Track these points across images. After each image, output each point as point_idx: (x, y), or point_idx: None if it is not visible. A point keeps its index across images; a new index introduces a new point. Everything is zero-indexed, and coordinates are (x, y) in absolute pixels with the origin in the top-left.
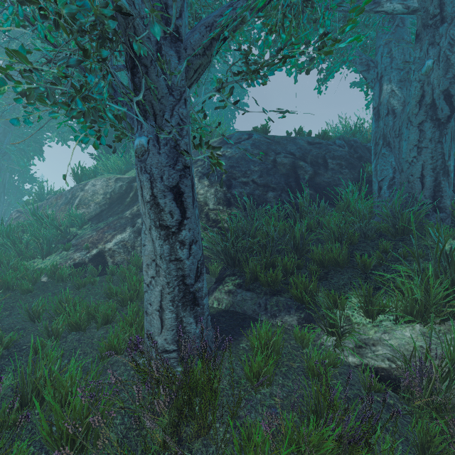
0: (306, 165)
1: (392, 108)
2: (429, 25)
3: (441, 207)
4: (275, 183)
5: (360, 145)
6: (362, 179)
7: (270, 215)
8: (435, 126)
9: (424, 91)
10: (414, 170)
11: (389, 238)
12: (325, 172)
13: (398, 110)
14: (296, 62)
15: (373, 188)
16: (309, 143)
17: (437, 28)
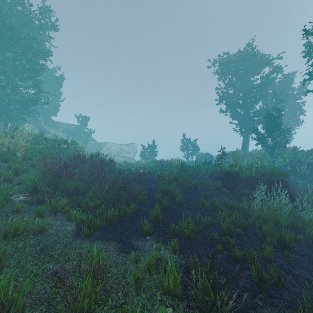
0: None
1: None
2: None
3: None
4: None
5: None
6: None
7: None
8: None
9: None
10: None
11: None
12: None
13: None
14: None
15: None
16: None
17: None
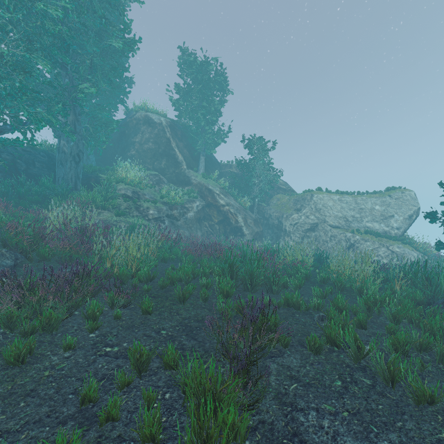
0: (22, 162)
1: (64, 151)
2: (73, 132)
3: (77, 189)
4: (2, 168)
5: (55, 157)
6: (54, 175)
7: (4, 184)
8: (75, 163)
9: (72, 151)
10: (69, 176)
11: (60, 197)
12: (34, 168)
13: (67, 152)
14: (18, 117)
15: (56, 179)
16: (23, 150)
17: (74, 134)
